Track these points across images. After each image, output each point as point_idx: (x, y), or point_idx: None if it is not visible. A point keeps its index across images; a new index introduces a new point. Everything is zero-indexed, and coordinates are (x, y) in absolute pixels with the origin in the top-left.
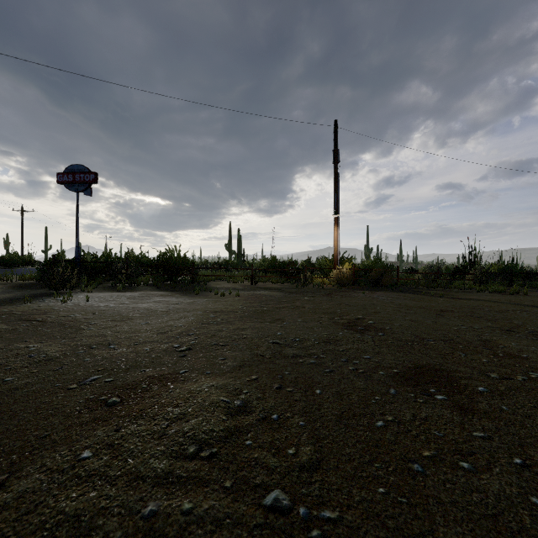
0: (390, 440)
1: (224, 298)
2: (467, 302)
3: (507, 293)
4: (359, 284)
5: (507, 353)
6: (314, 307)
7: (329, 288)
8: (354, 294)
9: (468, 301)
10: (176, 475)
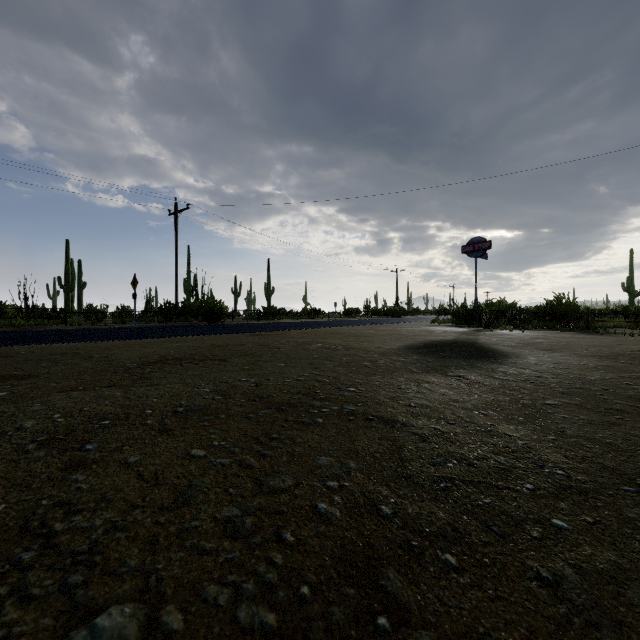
0: None
1: (633, 337)
2: None
3: None
4: None
5: None
6: None
7: None
8: None
9: None
10: (634, 351)
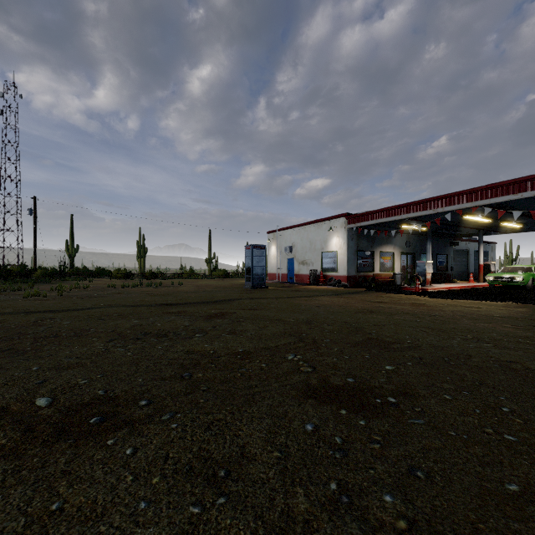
0: (531, 435)
1: None
2: None
3: None
4: None
5: (233, 354)
6: None
7: None
8: None
9: None
10: None
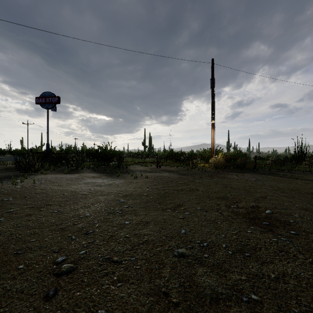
0: None
1: (137, 180)
2: None
3: None
4: (229, 167)
5: None
6: (206, 190)
7: (210, 171)
8: (230, 176)
9: None
10: None
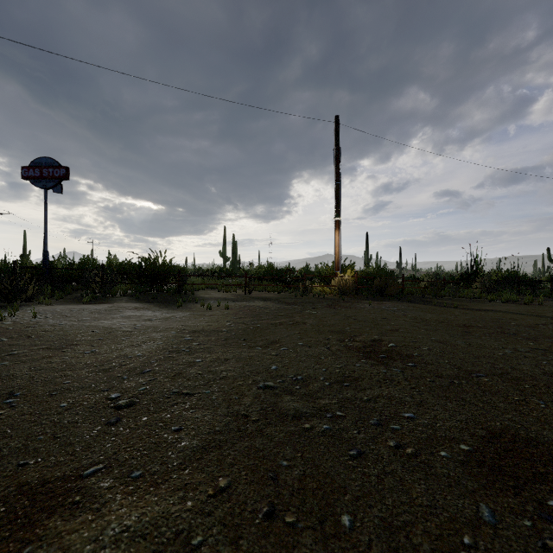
0: None
1: (211, 312)
2: (486, 314)
3: (520, 303)
4: (362, 293)
5: None
6: (318, 323)
7: (331, 298)
8: (359, 305)
9: (486, 312)
10: None
